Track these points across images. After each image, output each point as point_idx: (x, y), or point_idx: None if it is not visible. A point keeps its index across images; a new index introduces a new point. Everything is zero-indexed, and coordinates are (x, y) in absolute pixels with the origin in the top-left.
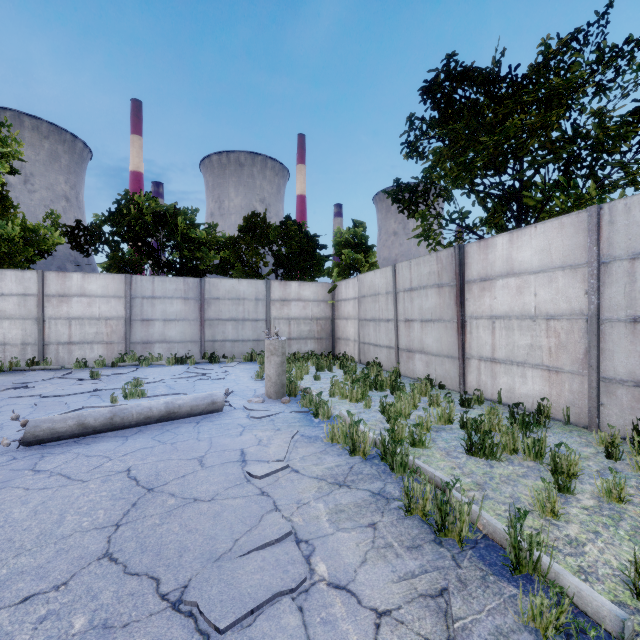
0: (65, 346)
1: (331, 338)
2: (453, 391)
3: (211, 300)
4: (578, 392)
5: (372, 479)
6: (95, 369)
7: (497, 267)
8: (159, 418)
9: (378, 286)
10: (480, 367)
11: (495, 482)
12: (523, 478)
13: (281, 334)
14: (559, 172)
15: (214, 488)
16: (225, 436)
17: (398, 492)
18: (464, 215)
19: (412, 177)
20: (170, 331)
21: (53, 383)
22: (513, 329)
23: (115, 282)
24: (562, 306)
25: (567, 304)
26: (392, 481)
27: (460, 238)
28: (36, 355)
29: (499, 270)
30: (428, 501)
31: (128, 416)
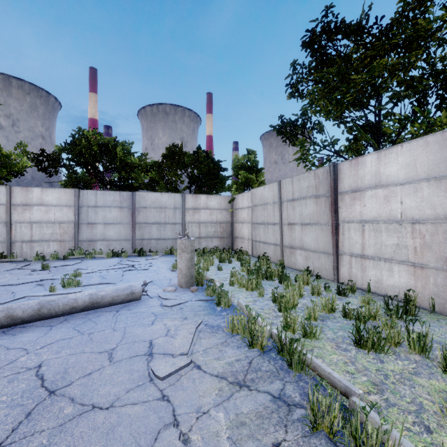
0: (28, 243)
1: (231, 237)
2: (328, 280)
3: (140, 208)
4: (442, 285)
5: (271, 378)
6: (50, 261)
7: (366, 180)
8: (83, 308)
9: (267, 197)
10: (351, 262)
11: (391, 381)
12: (416, 376)
13: (193, 234)
14: (413, 105)
15: (116, 390)
16: (138, 325)
17: (298, 395)
18: (334, 142)
19: (293, 114)
20: (109, 232)
21: (12, 273)
22: (381, 231)
23: (66, 195)
24: (427, 212)
25: (432, 210)
26: (291, 380)
27: (329, 161)
28: (5, 250)
29: (368, 183)
30: (337, 420)
31: (55, 307)
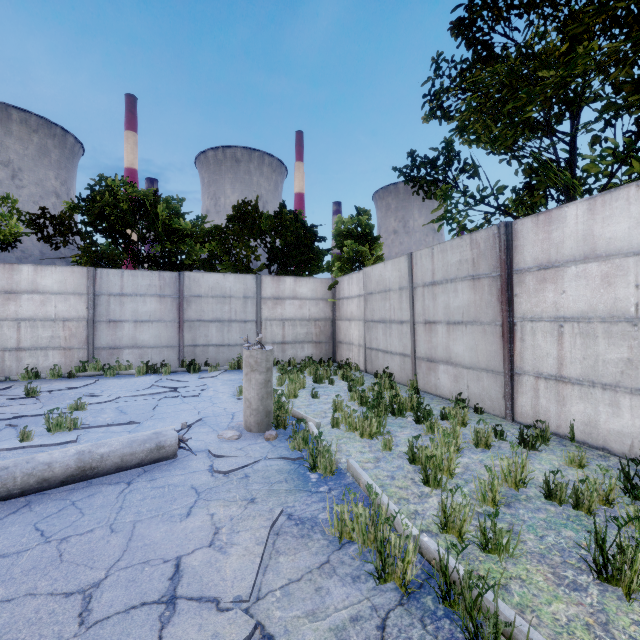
0: (12, 353)
1: (331, 342)
2: (495, 416)
3: (191, 298)
4: None
5: None
6: (47, 381)
7: (567, 249)
8: (65, 479)
9: (389, 280)
10: (538, 387)
11: None
12: None
13: (274, 337)
14: (636, 126)
15: None
16: (160, 519)
17: None
18: (498, 191)
19: (430, 148)
20: (142, 334)
21: None
22: (595, 336)
23: (75, 276)
24: None
25: None
26: None
27: (488, 223)
28: None
29: (570, 253)
30: None
31: (6, 481)
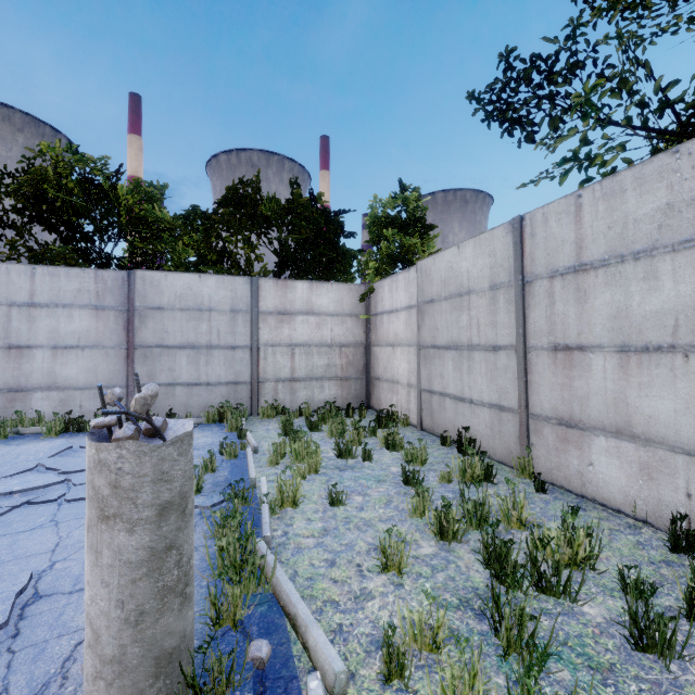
0: None
1: (364, 378)
2: None
3: (147, 311)
4: None
5: None
6: None
7: None
8: None
9: (468, 275)
10: None
11: None
12: None
13: (278, 372)
14: None
15: None
16: None
17: None
18: None
19: (544, 37)
20: (66, 368)
21: None
22: None
23: None
24: None
25: None
26: None
27: None
28: None
29: None
30: None
31: None
